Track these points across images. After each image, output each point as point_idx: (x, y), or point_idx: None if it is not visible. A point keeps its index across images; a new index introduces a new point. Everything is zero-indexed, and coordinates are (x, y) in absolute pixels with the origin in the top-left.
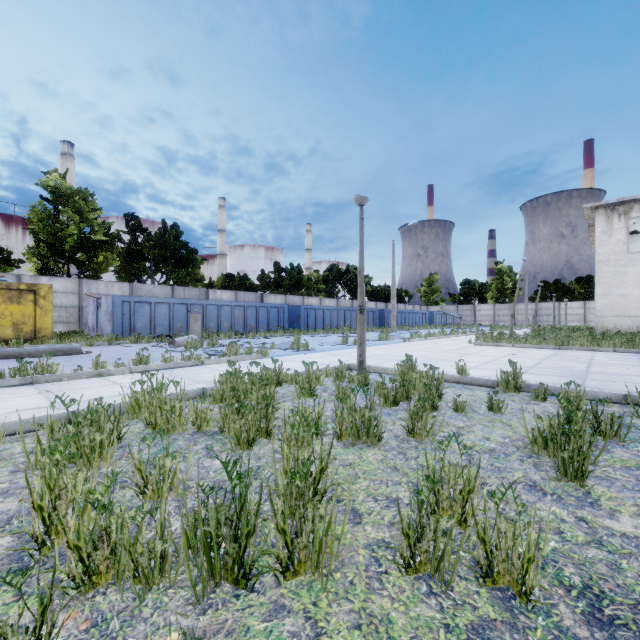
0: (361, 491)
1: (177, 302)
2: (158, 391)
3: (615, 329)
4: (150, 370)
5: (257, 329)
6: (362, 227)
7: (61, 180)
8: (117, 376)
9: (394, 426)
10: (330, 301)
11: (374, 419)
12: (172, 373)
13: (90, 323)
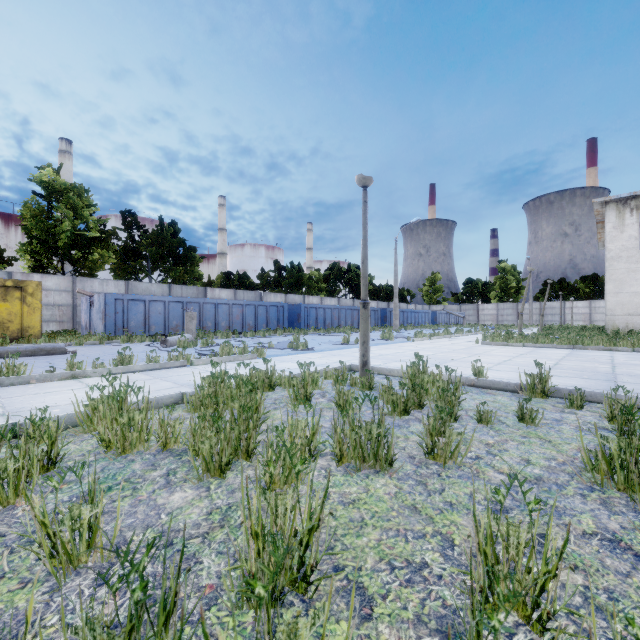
0: (370, 550)
1: (173, 300)
2: (113, 399)
3: (627, 328)
4: (132, 371)
5: (256, 328)
6: (365, 211)
7: (55, 175)
8: (94, 378)
9: (407, 442)
10: (331, 300)
11: (384, 437)
12: (156, 375)
13: (83, 322)
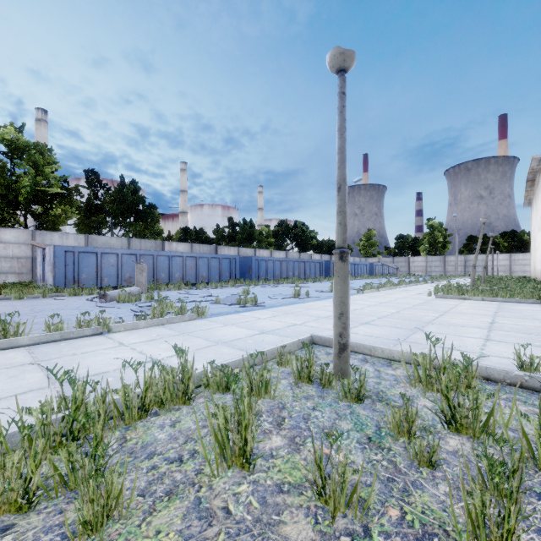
0: None
1: (126, 252)
2: None
3: None
4: (16, 346)
5: (209, 279)
6: (343, 108)
7: (17, 134)
8: None
9: None
10: (280, 253)
11: None
12: (42, 353)
13: (38, 274)
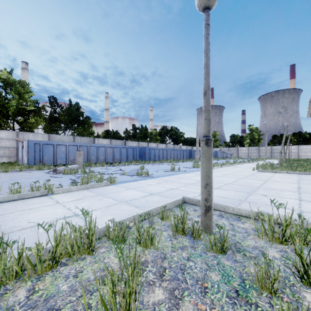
0: None
1: (71, 144)
2: None
3: None
4: None
5: (120, 160)
6: (208, 35)
7: (8, 75)
8: None
9: None
10: (162, 145)
11: None
12: (2, 209)
13: (19, 157)
